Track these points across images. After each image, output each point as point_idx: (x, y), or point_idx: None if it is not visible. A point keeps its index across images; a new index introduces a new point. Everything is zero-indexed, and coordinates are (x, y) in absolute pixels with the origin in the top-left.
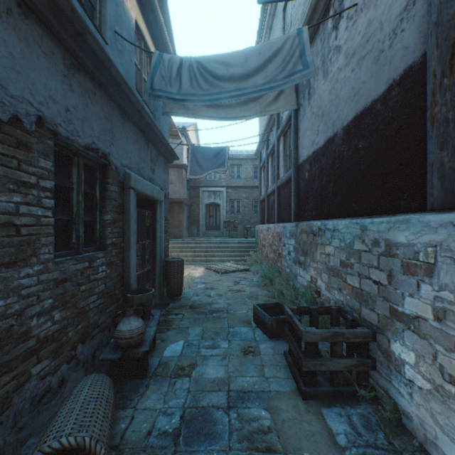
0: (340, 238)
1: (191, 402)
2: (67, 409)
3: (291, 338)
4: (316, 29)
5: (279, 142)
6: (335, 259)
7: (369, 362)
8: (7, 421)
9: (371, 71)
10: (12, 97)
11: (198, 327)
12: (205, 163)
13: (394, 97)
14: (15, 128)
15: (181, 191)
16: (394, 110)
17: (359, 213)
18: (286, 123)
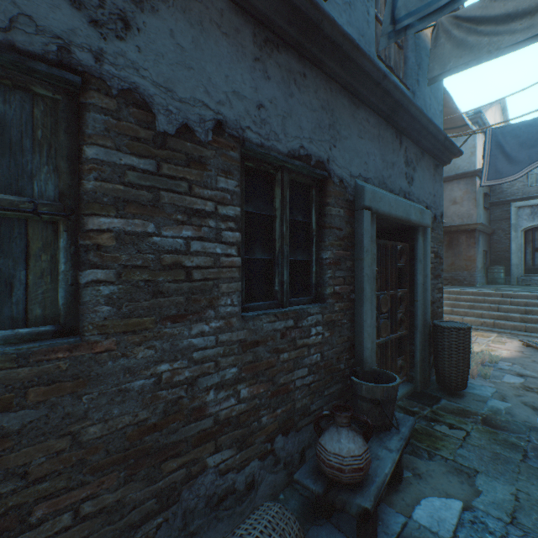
0: None
1: None
2: None
3: None
4: None
5: None
6: None
7: None
8: (174, 519)
9: None
10: (180, 102)
11: (502, 482)
12: (523, 152)
13: None
14: (185, 141)
15: (472, 213)
16: None
17: None
18: None
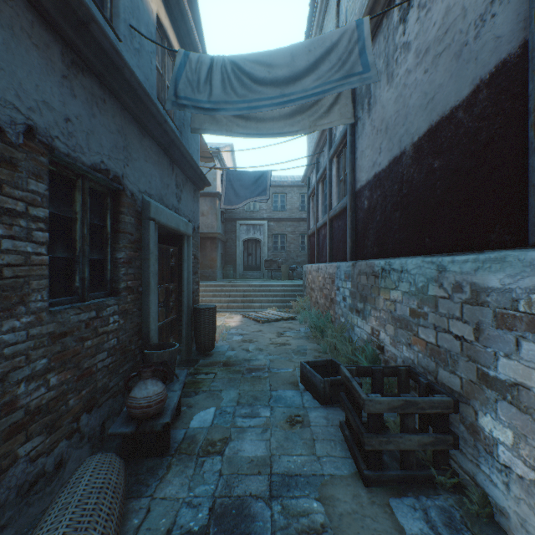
0: (410, 281)
1: (223, 489)
2: (60, 505)
3: (349, 407)
4: (377, 24)
5: (331, 165)
6: (404, 307)
7: (449, 440)
8: None
9: (450, 70)
10: None
11: (233, 390)
12: (243, 191)
13: (481, 101)
14: None
15: (214, 224)
16: (482, 118)
17: (434, 250)
18: (341, 141)
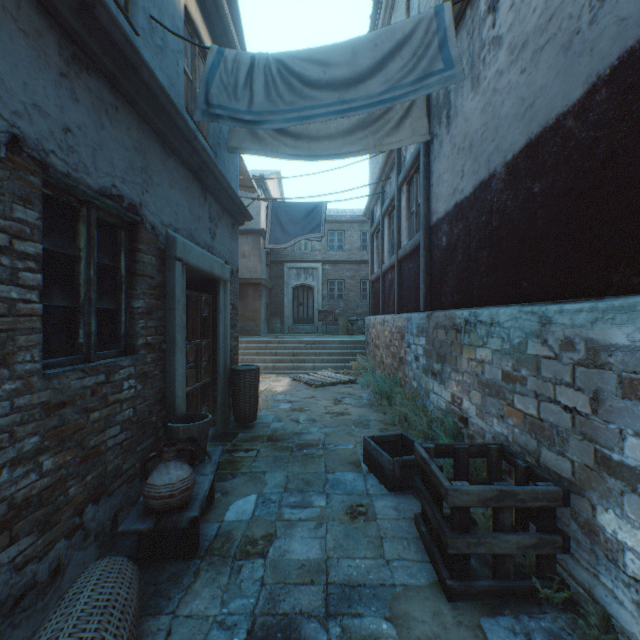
0: (503, 336)
1: (266, 603)
2: (49, 632)
3: (426, 496)
4: (459, 17)
5: (400, 194)
6: (494, 370)
7: (558, 541)
8: None
9: (556, 67)
10: None
11: (280, 472)
12: (292, 227)
13: (599, 104)
14: None
15: (258, 268)
16: (601, 126)
17: (534, 297)
18: (412, 164)
